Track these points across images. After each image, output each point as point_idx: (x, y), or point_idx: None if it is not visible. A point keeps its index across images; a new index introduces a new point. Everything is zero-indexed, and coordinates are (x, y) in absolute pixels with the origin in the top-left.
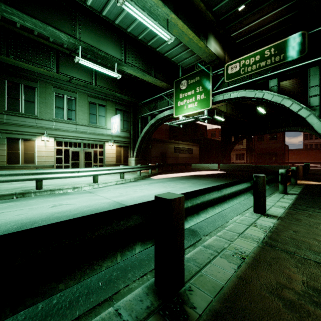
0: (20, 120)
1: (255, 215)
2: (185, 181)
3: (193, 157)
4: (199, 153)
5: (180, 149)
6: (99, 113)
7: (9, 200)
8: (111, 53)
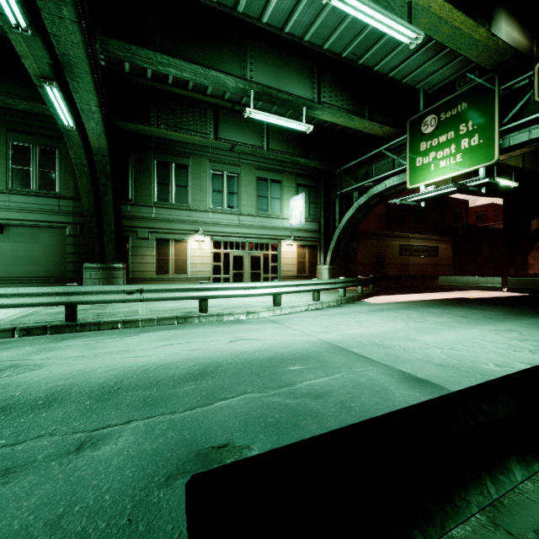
0: (171, 213)
1: None
2: (439, 310)
3: (439, 264)
4: (453, 256)
5: (412, 249)
6: (271, 194)
7: (172, 327)
8: (296, 92)
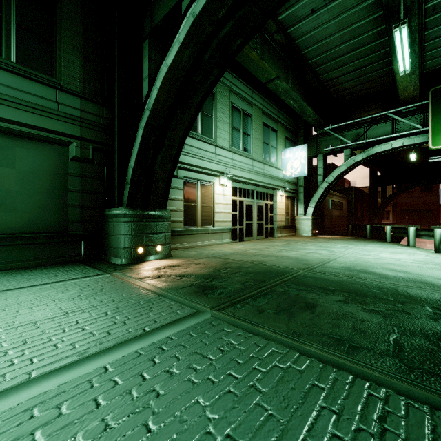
0: (199, 146)
1: None
2: None
3: (343, 216)
4: (347, 210)
5: (334, 204)
6: (271, 143)
7: None
8: None
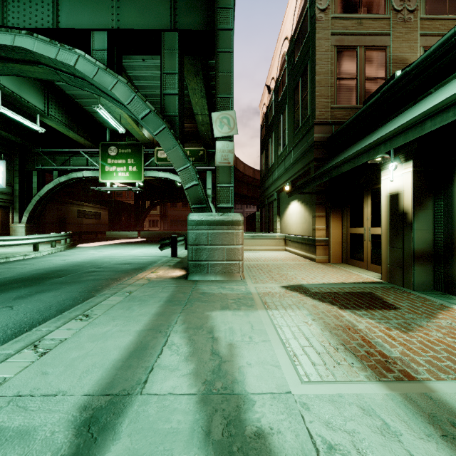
0: None
1: (186, 250)
2: (124, 246)
3: (102, 224)
4: (109, 219)
5: (85, 213)
6: None
7: None
8: (33, 102)
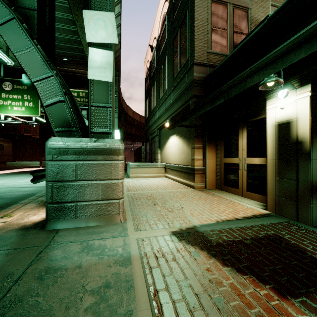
0: None
1: None
2: (17, 175)
3: (5, 155)
4: (13, 150)
5: None
6: None
7: None
8: None
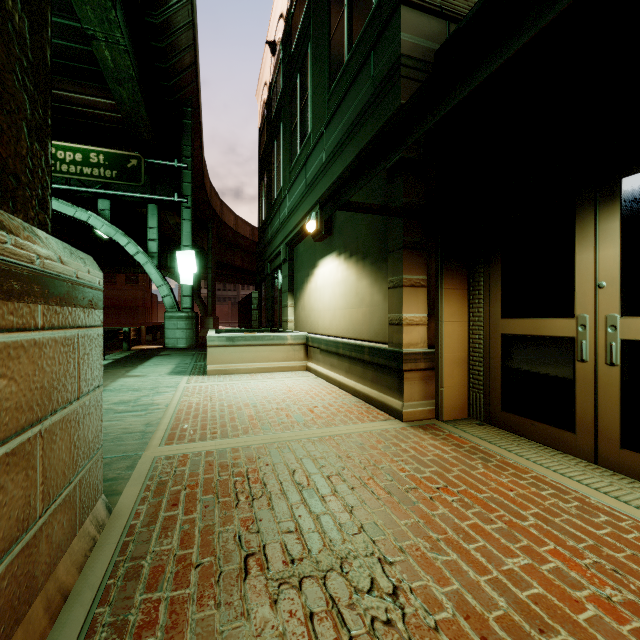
0: None
1: None
2: None
3: None
4: None
5: None
6: None
7: None
8: None
